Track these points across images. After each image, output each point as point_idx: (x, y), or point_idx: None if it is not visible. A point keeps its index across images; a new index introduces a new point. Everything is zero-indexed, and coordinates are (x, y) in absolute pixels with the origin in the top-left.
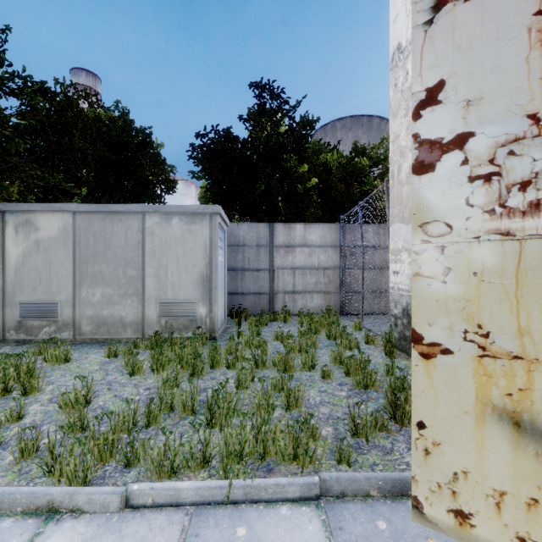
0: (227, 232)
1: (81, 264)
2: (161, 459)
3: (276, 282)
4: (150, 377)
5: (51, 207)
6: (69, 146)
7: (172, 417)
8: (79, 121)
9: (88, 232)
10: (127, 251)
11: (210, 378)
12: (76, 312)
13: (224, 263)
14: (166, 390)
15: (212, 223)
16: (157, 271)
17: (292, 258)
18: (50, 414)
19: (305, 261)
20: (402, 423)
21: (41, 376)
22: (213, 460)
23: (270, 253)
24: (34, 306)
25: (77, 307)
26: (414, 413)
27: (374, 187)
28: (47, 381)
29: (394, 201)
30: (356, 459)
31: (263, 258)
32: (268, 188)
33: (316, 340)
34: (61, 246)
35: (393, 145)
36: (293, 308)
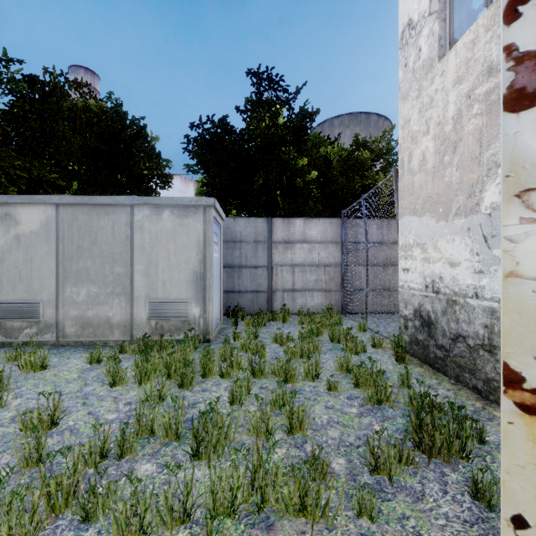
0: (223, 227)
1: (65, 261)
2: (126, 515)
3: (275, 280)
4: (133, 388)
5: (32, 199)
6: (52, 134)
7: (152, 442)
8: (65, 109)
9: (72, 226)
10: (114, 247)
11: (201, 389)
12: (59, 313)
13: (220, 260)
14: (146, 410)
15: (206, 217)
16: (147, 268)
17: (291, 255)
18: (7, 438)
19: (305, 257)
20: (430, 454)
21: (10, 387)
22: (197, 509)
23: (268, 249)
24: (14, 306)
25: (60, 307)
26: (506, 501)
27: (376, 181)
28: (15, 393)
29: (404, 191)
30: (379, 508)
31: (261, 255)
32: (267, 181)
33: (319, 344)
34: (43, 242)
35: (403, 130)
36: (292, 307)
